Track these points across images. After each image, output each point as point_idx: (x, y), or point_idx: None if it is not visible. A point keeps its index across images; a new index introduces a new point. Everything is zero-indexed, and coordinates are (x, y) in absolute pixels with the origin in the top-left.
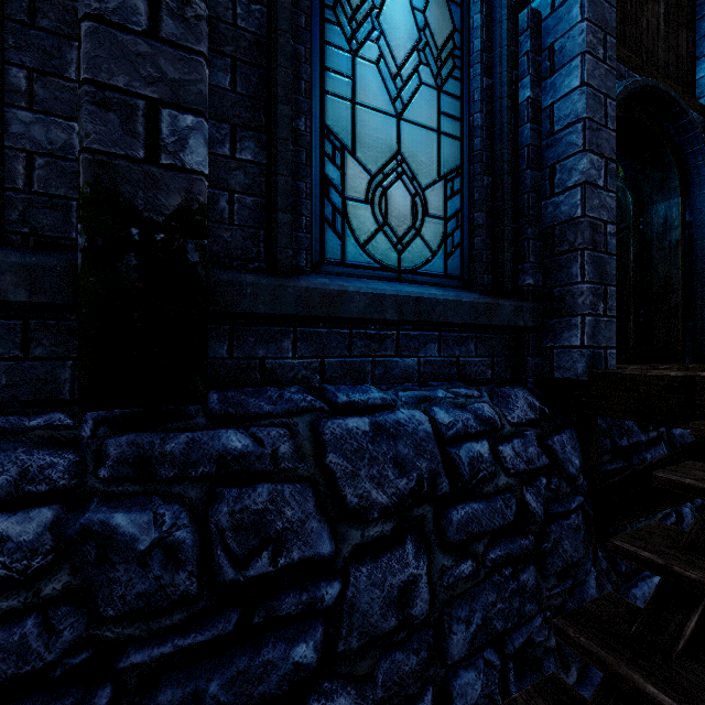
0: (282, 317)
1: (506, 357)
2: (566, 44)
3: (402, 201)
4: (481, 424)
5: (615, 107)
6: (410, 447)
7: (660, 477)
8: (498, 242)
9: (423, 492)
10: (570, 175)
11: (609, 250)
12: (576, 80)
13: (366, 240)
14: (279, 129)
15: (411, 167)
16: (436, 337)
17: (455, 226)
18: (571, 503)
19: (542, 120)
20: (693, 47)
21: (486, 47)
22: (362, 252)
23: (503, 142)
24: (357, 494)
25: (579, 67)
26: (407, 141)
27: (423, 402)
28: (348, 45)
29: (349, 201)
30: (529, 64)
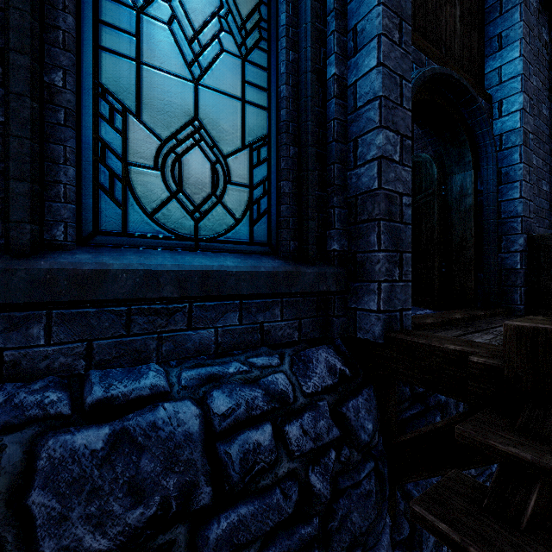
0: (10, 306)
1: (314, 318)
2: (366, 26)
3: (200, 167)
4: (271, 401)
5: (410, 88)
6: (158, 460)
7: (416, 512)
8: (303, 210)
9: (171, 514)
10: (369, 149)
11: (405, 220)
12: (374, 60)
13: (155, 208)
14: (10, 81)
15: (211, 134)
16: (237, 305)
17: (262, 193)
18: (360, 473)
19: (348, 96)
20: (483, 47)
21: (292, 22)
22: (150, 221)
23: (308, 114)
24: (61, 546)
25: (376, 48)
26: (205, 107)
27: (208, 382)
28: (131, 0)
29: (133, 166)
30: (334, 43)
